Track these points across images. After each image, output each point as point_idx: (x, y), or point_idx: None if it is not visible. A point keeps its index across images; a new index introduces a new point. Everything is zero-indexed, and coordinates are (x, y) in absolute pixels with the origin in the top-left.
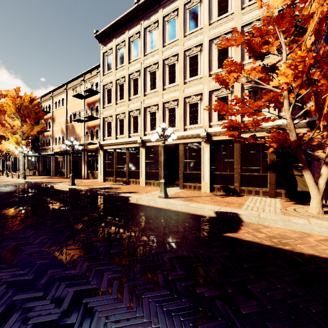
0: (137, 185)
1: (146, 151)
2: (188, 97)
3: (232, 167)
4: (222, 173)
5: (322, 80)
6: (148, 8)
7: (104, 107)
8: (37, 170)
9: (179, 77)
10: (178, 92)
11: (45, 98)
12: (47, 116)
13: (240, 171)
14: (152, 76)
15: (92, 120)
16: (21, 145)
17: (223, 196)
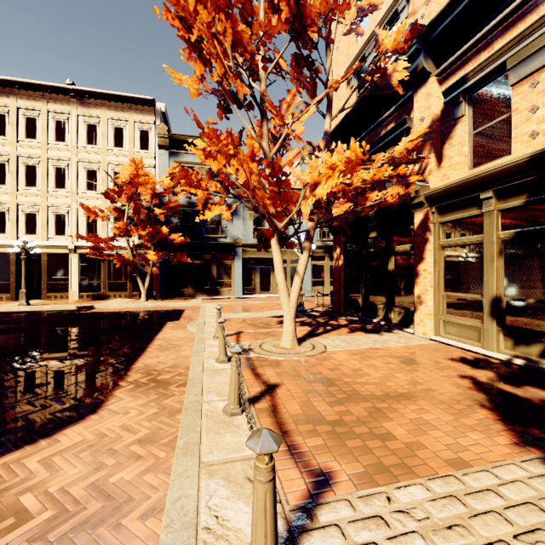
0: None
1: None
2: (54, 207)
3: (101, 277)
4: (91, 282)
5: (142, 231)
6: None
7: None
8: None
9: (42, 183)
10: (41, 199)
11: None
12: None
13: (107, 280)
14: None
15: None
16: None
17: (91, 300)
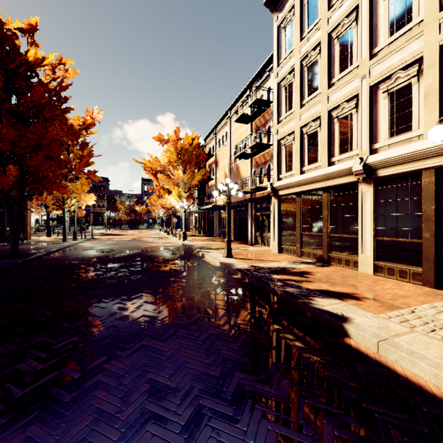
0: (351, 270)
1: (376, 190)
2: None
3: None
4: None
5: None
6: None
7: (279, 122)
8: (202, 229)
9: None
10: None
11: (209, 139)
12: (211, 161)
13: None
14: None
15: (262, 152)
16: (183, 198)
17: None
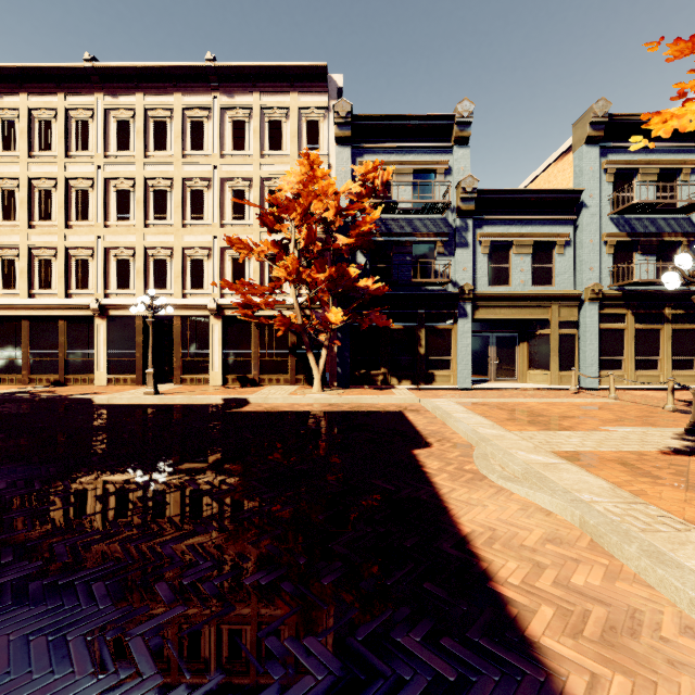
0: (88, 386)
1: (108, 324)
2: (189, 248)
3: (251, 351)
4: (238, 360)
5: (317, 274)
6: (114, 79)
7: None
8: None
9: (175, 214)
10: (173, 237)
11: None
12: None
13: (260, 356)
14: (123, 196)
15: None
16: None
17: (239, 387)
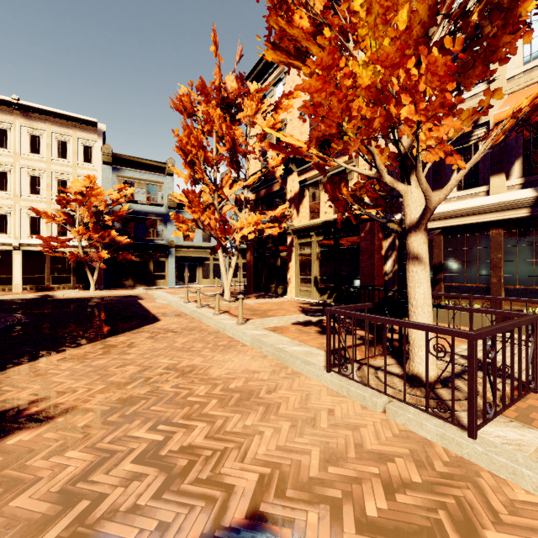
0: None
1: None
2: None
3: (45, 271)
4: (35, 276)
5: (93, 233)
6: None
7: None
8: None
9: None
10: None
11: None
12: None
13: (51, 274)
14: None
15: None
16: None
17: (37, 292)
